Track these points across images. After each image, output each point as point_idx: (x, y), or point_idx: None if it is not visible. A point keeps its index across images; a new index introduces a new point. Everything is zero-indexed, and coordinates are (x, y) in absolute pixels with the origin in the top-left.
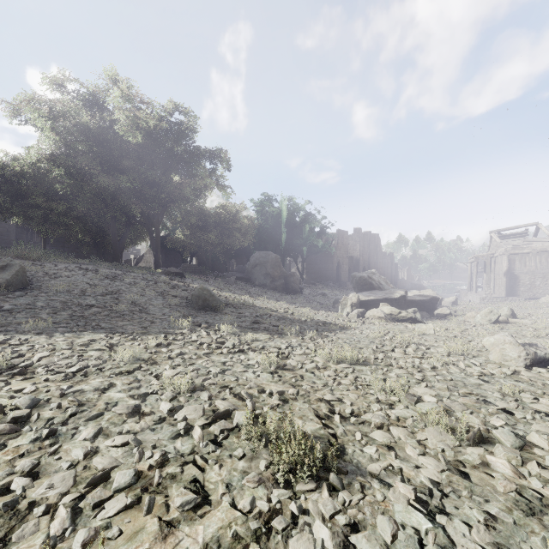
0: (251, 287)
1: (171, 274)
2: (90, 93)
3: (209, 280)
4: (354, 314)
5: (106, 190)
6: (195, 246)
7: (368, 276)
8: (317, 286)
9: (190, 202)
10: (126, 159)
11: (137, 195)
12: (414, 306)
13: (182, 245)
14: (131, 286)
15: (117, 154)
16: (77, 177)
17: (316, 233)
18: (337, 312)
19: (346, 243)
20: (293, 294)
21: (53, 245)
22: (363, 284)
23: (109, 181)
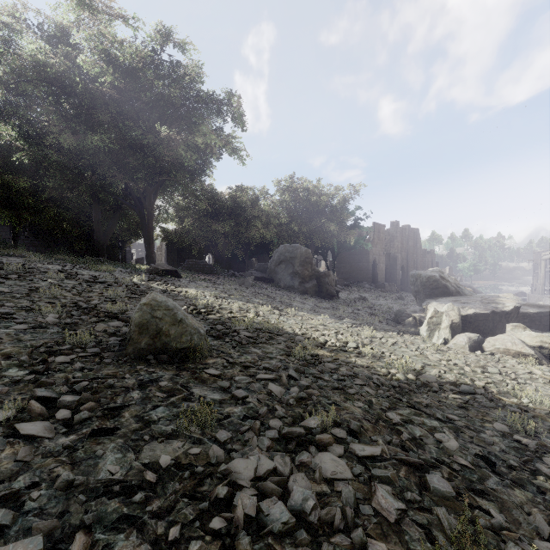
0: (275, 291)
1: (160, 272)
2: (59, 29)
3: (218, 282)
4: (463, 344)
5: (78, 159)
6: (205, 239)
7: (440, 276)
8: (352, 287)
9: (193, 176)
10: (100, 112)
11: (120, 165)
12: (526, 322)
13: (189, 238)
14: (33, 293)
15: (96, 113)
16: (39, 140)
17: (350, 227)
18: (416, 335)
19: (383, 238)
20: (328, 299)
21: (44, 240)
22: (433, 287)
23: (70, 138)
